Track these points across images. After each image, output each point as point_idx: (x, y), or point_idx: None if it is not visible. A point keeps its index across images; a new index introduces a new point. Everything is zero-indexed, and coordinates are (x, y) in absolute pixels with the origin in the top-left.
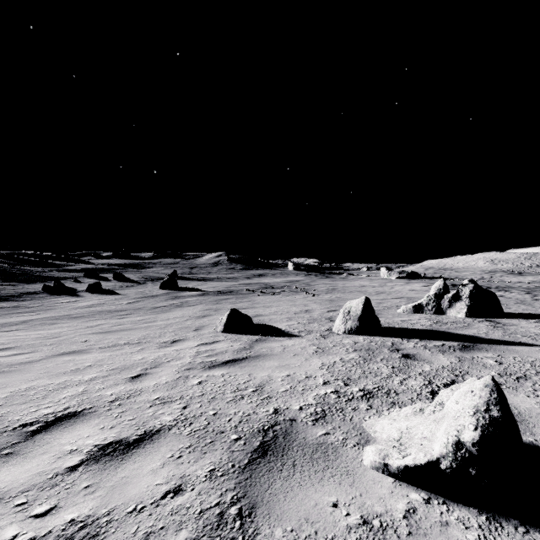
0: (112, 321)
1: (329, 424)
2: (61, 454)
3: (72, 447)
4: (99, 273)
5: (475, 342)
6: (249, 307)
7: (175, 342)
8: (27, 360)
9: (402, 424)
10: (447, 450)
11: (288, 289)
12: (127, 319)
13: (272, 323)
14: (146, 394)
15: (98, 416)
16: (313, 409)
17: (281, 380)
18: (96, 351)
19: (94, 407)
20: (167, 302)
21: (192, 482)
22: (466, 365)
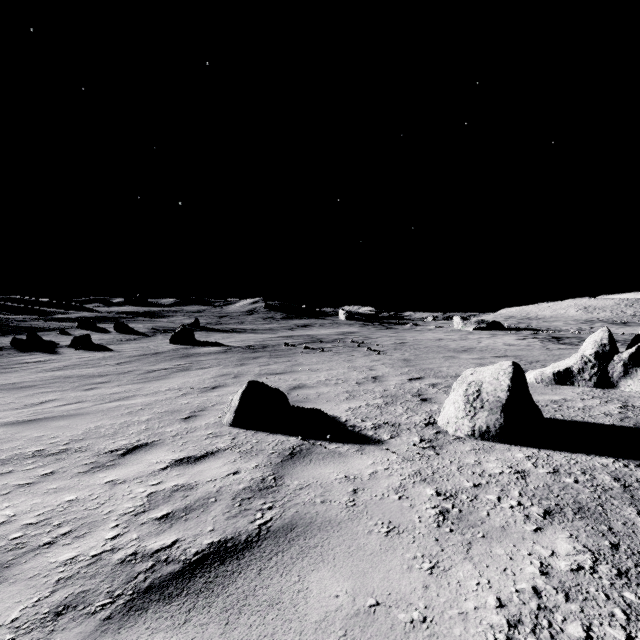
0: (71, 395)
1: None
2: None
3: None
4: (98, 323)
5: None
6: (286, 371)
7: (131, 453)
8: None
9: None
10: None
11: (342, 344)
12: (97, 391)
13: (323, 404)
14: None
15: None
16: None
17: None
18: None
19: None
20: (171, 362)
21: None
22: None
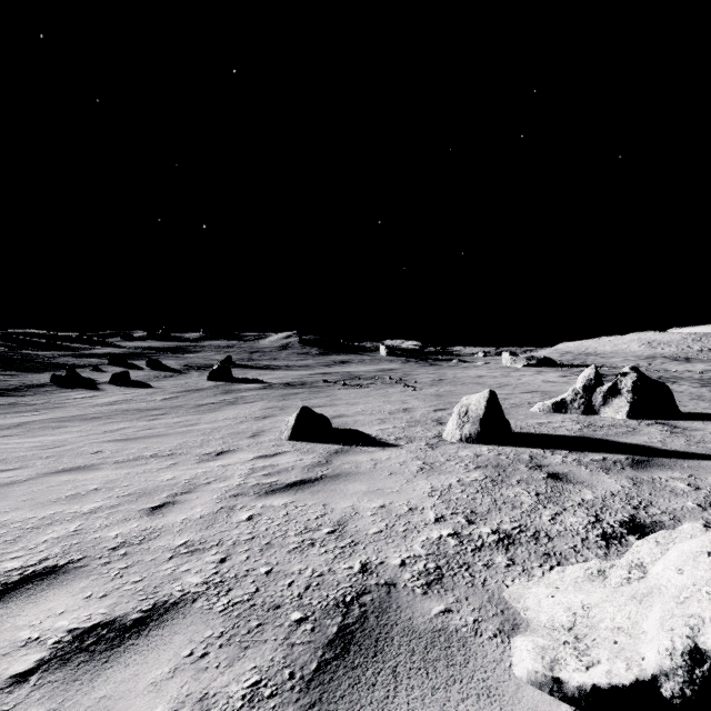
0: (140, 424)
1: (449, 593)
2: (9, 647)
3: (32, 634)
4: (128, 360)
5: (650, 454)
6: (327, 405)
7: (222, 454)
8: (8, 481)
9: (572, 599)
10: (673, 662)
11: (380, 381)
12: (161, 421)
13: (359, 427)
14: (167, 536)
15: (87, 574)
16: (422, 565)
17: (371, 514)
18: (109, 467)
19: (84, 558)
20: (216, 398)
21: (219, 710)
22: (646, 491)
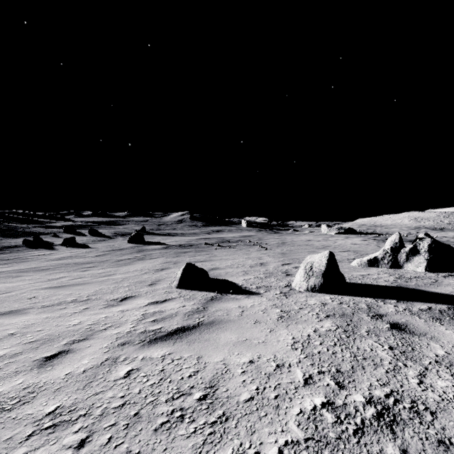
0: (74, 274)
1: None
2: None
3: None
4: (77, 229)
5: None
6: (206, 260)
7: (125, 300)
8: None
9: None
10: None
11: (243, 243)
12: (90, 272)
13: (229, 277)
14: (42, 399)
15: None
16: None
17: (242, 371)
18: (35, 311)
19: None
20: (132, 255)
21: None
22: None
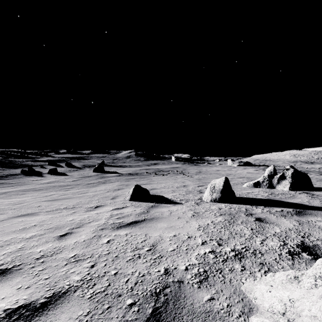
0: (60, 193)
1: (212, 287)
2: None
3: None
4: (57, 163)
5: (304, 208)
6: (147, 183)
7: (97, 207)
8: None
9: (282, 294)
10: None
11: (172, 172)
12: (70, 191)
13: (162, 194)
14: (66, 252)
15: (21, 274)
16: (196, 270)
17: (169, 239)
18: (43, 214)
19: (22, 264)
20: (97, 180)
21: None
22: (306, 228)
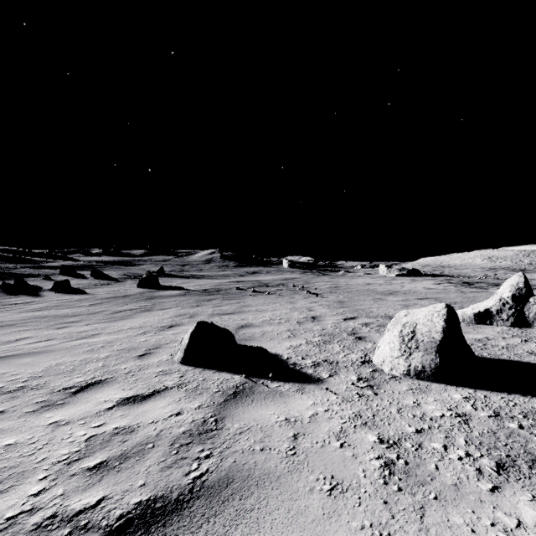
0: (44, 333)
1: None
2: None
3: None
4: (78, 270)
5: None
6: (236, 311)
7: (83, 391)
8: None
9: None
10: None
11: (285, 288)
12: (67, 329)
13: (267, 342)
14: None
15: None
16: None
17: None
18: None
19: None
20: (137, 304)
21: None
22: None
